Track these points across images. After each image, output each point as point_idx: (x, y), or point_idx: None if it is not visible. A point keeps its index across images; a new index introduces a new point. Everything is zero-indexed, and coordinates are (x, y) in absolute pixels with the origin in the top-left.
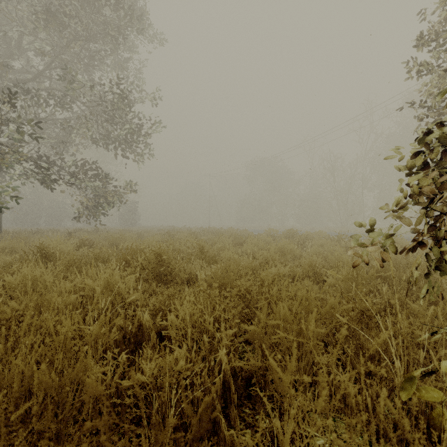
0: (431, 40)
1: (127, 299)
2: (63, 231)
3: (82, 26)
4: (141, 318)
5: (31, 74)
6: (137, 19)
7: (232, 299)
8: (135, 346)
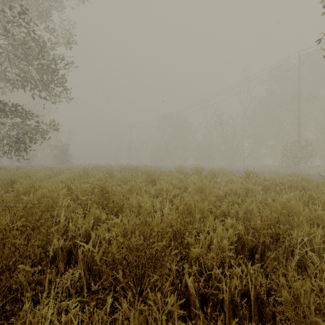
0: None
1: None
2: None
3: None
4: None
5: None
6: None
7: None
8: None
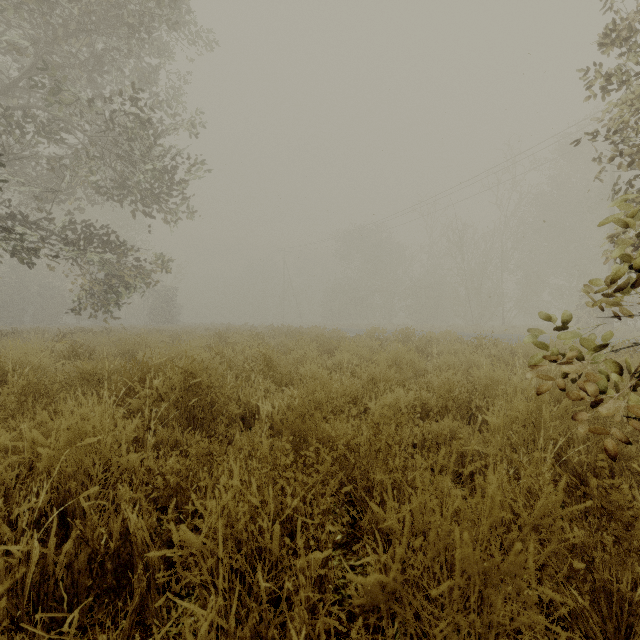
0: (623, 38)
1: (115, 466)
2: (55, 332)
3: (79, 7)
4: (129, 518)
5: (2, 85)
6: (169, 2)
7: (319, 467)
8: (117, 576)
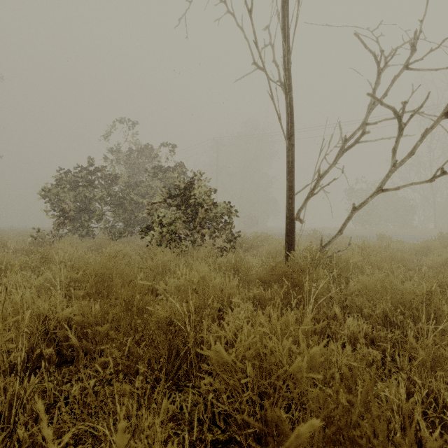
0: None
1: None
2: None
3: None
4: None
5: None
6: None
7: None
8: None
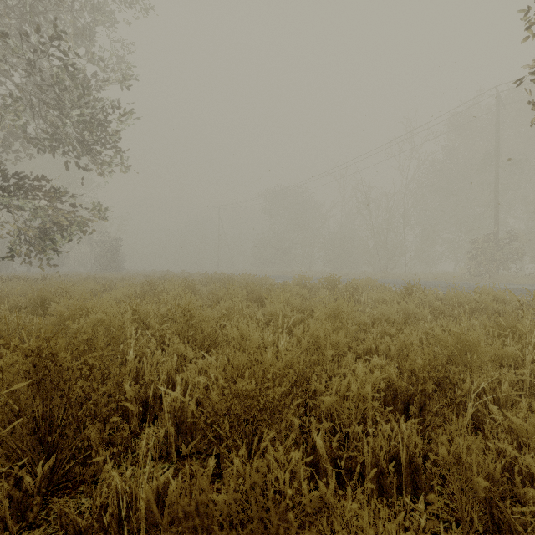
0: None
1: None
2: None
3: None
4: None
5: None
6: None
7: None
8: None
